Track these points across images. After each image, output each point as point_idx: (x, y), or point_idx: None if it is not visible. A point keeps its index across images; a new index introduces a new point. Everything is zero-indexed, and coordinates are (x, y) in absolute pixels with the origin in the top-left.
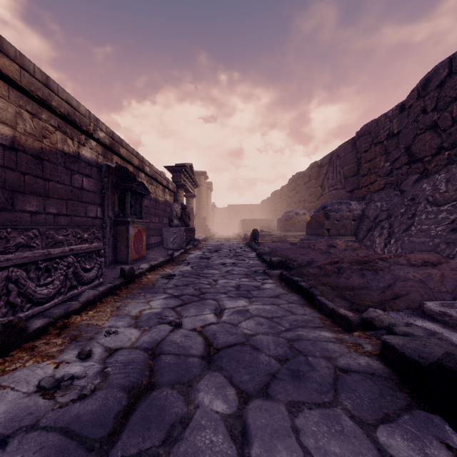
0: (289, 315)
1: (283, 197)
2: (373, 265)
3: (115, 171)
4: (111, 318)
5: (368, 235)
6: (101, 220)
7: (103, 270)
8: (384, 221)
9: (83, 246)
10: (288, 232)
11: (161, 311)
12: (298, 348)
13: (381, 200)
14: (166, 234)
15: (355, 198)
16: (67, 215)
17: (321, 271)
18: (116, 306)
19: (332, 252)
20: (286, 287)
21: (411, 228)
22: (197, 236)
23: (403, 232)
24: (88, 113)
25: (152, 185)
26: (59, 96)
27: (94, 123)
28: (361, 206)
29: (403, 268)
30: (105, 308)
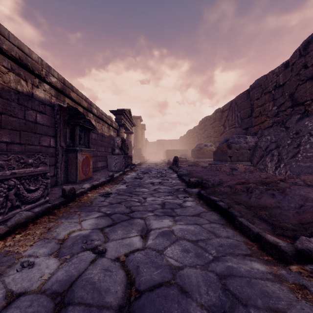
0: (213, 237)
1: (195, 134)
2: (276, 185)
3: (66, 110)
4: (37, 242)
5: (261, 161)
6: (54, 148)
7: (49, 190)
8: (274, 150)
9: (28, 170)
10: (200, 158)
11: (89, 233)
12: (233, 290)
13: (270, 134)
14: (109, 160)
15: (249, 134)
16: (20, 143)
17: (232, 190)
18: (48, 227)
19: (234, 173)
20: (205, 205)
21: (298, 155)
22: (134, 162)
23: (291, 158)
24: (40, 60)
25: (99, 123)
26: (10, 41)
27: (46, 70)
28: (255, 139)
29: (303, 188)
30: (36, 230)
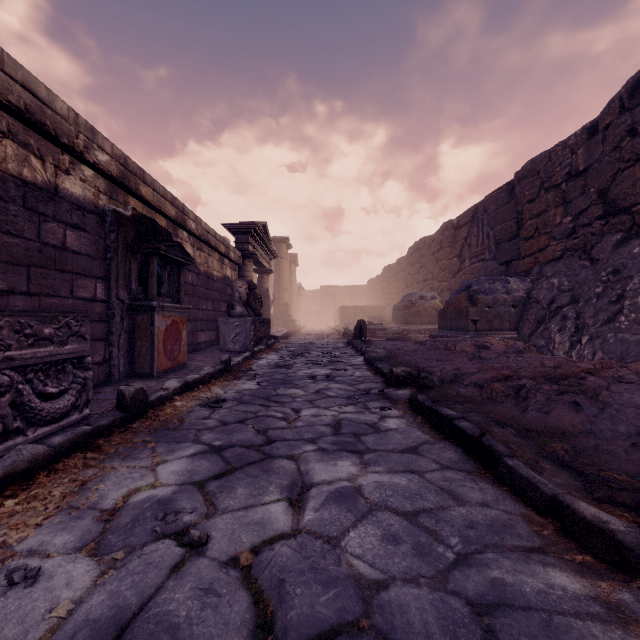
0: (451, 504)
1: (400, 274)
2: (579, 383)
3: (131, 223)
4: (53, 517)
5: (540, 330)
6: (103, 304)
7: (90, 393)
8: (566, 307)
9: (42, 351)
10: (410, 325)
11: (171, 495)
12: None
13: (559, 275)
14: (223, 328)
15: (514, 274)
16: (30, 293)
17: (483, 393)
18: (80, 480)
19: (485, 356)
20: (427, 426)
21: (619, 319)
22: (275, 331)
23: (603, 325)
24: (73, 116)
25: (201, 251)
26: (6, 71)
27: (87, 136)
28: (525, 285)
29: (637, 390)
30: (52, 488)
